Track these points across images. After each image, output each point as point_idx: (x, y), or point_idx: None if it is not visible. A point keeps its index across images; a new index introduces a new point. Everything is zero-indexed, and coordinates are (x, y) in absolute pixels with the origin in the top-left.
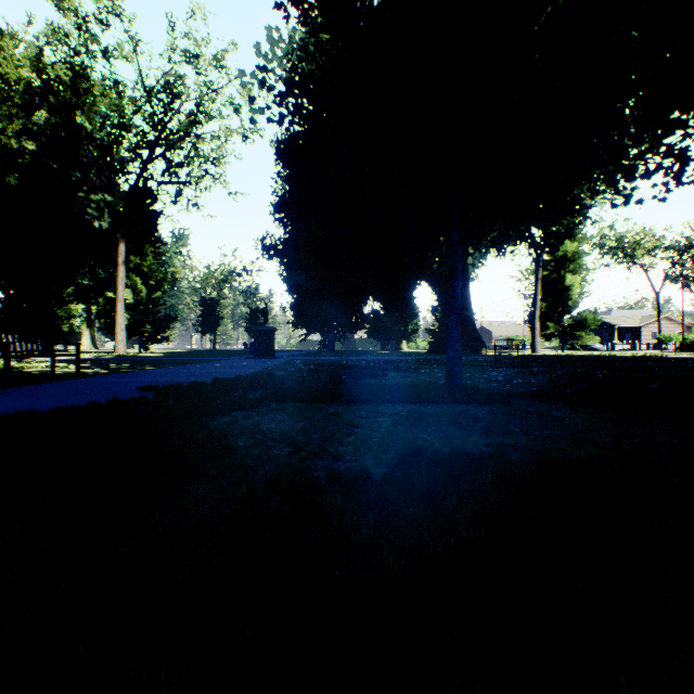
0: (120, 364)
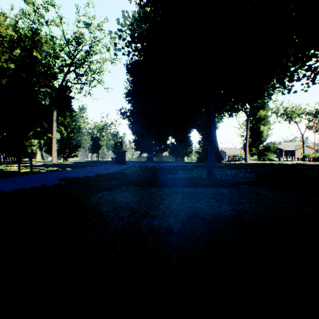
0: (53, 167)
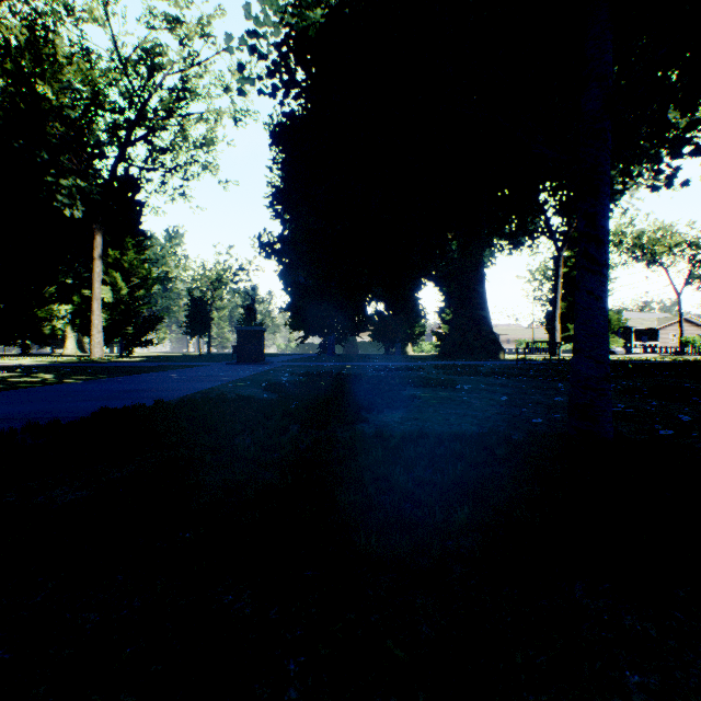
0: (47, 374)
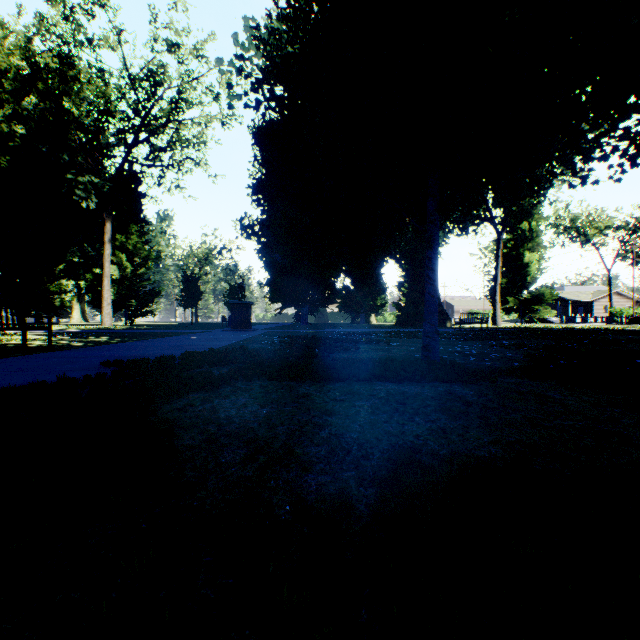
0: (100, 337)
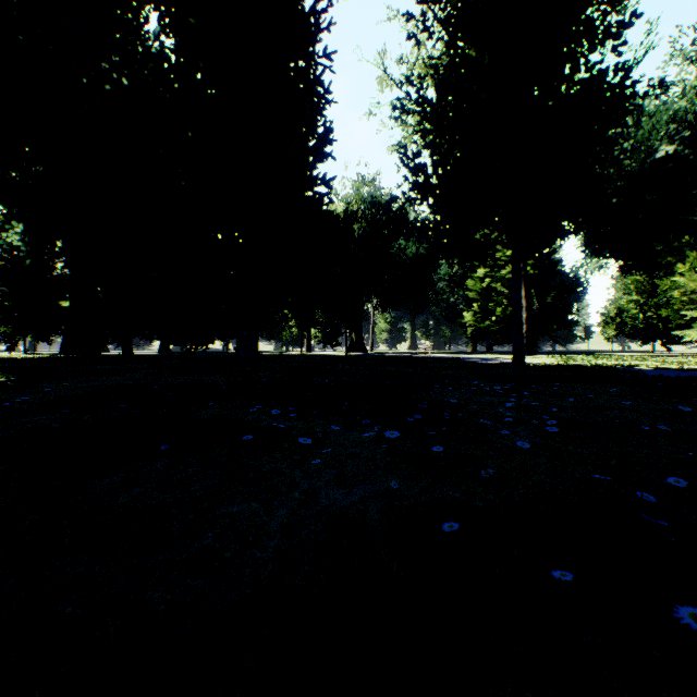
0: None
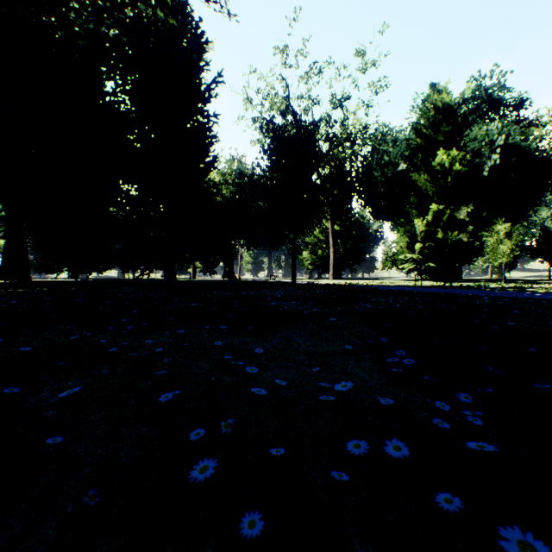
0: None
